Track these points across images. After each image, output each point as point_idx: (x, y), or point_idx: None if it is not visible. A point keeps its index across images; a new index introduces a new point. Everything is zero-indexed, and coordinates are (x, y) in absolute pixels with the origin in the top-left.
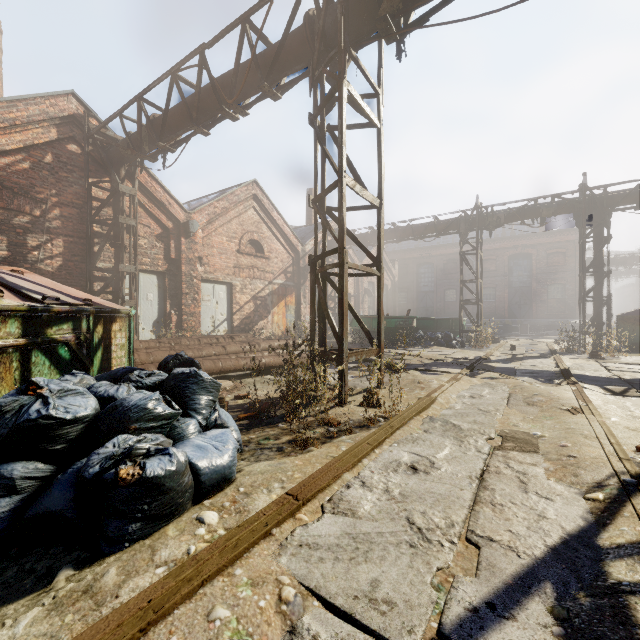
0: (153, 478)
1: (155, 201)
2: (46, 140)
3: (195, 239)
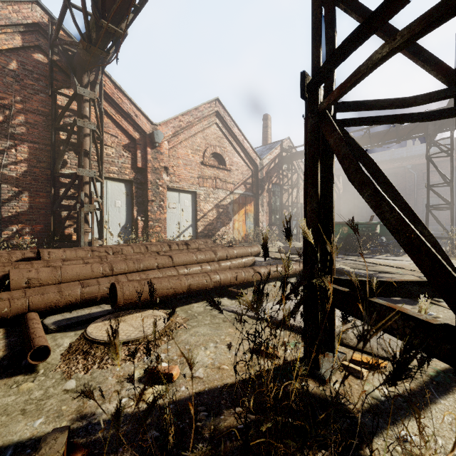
0: None
1: (122, 112)
2: (10, 47)
3: (161, 150)
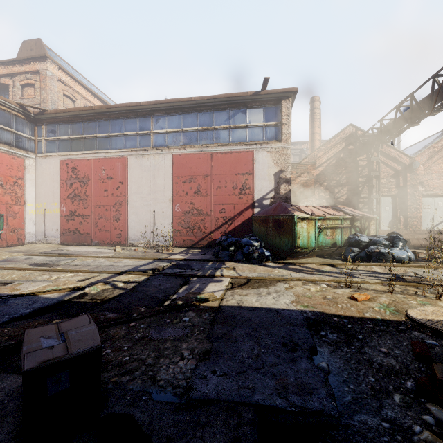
0: (381, 252)
1: (390, 158)
2: (340, 149)
3: (417, 172)
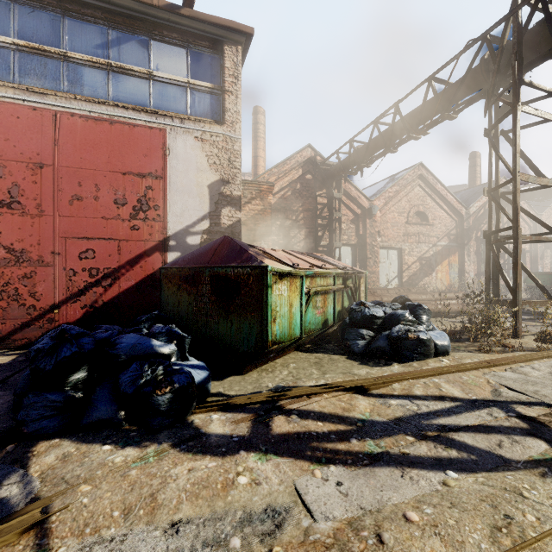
0: (422, 339)
1: (350, 197)
2: (297, 176)
3: (375, 219)
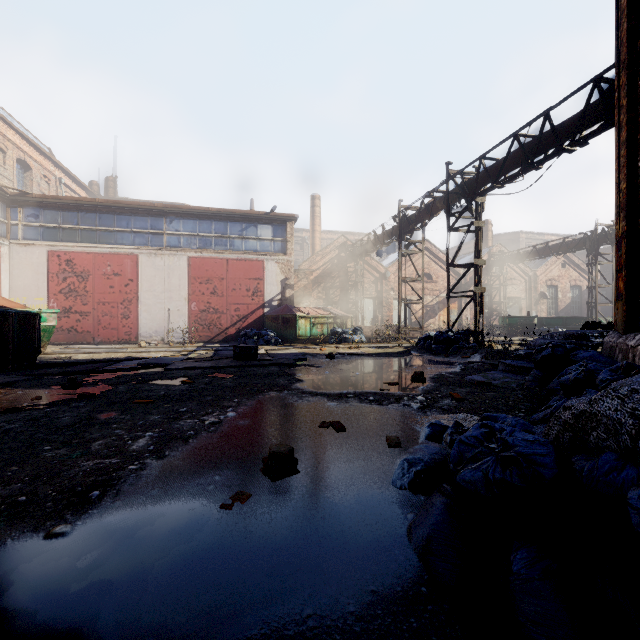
0: (346, 337)
1: (371, 266)
2: (335, 255)
3: (389, 280)
